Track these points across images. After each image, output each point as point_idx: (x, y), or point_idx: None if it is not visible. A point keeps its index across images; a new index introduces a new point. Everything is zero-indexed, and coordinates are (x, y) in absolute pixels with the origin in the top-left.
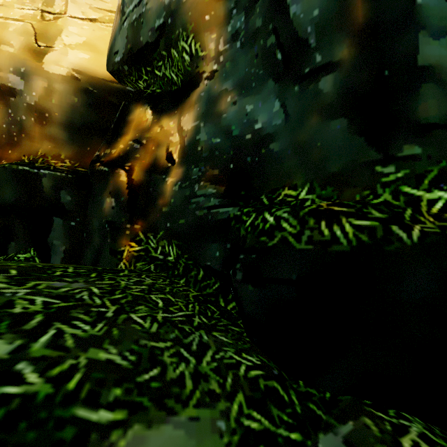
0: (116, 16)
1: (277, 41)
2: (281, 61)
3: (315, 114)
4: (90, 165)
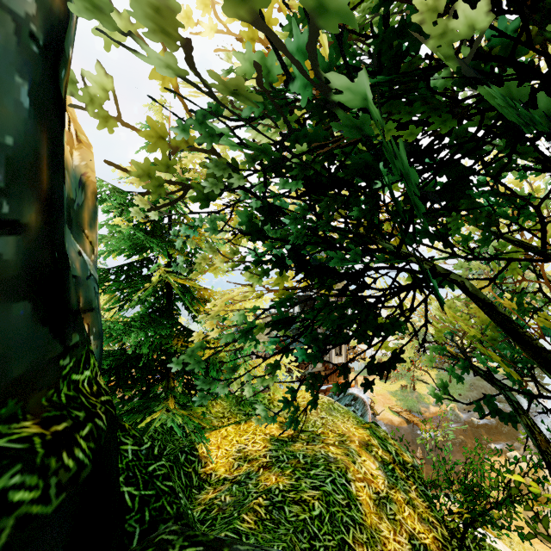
0: None
1: None
2: None
3: None
4: None
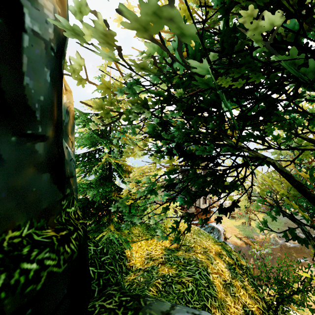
0: None
1: None
2: None
3: (32, 166)
4: None
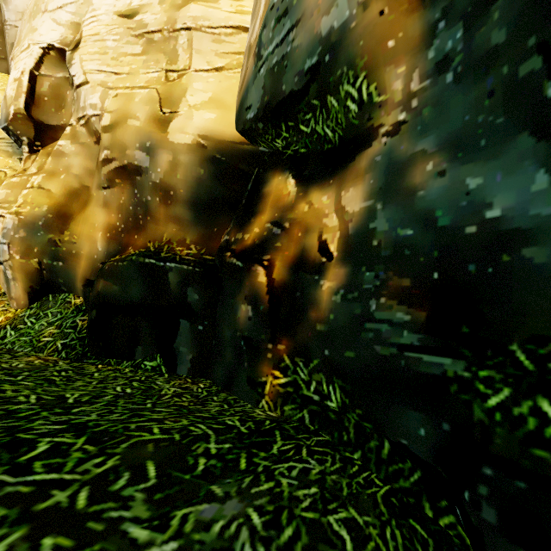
0: (246, 59)
1: (548, 66)
2: None
3: None
4: (218, 252)
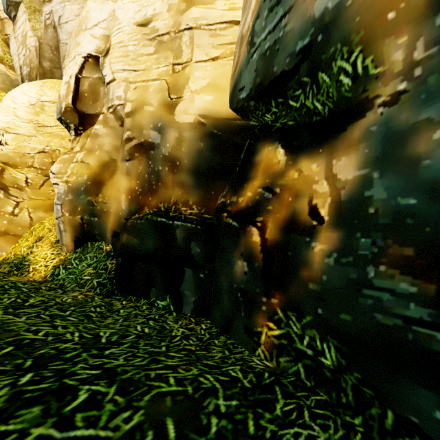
0: (238, 47)
1: None
2: None
3: None
4: (216, 212)
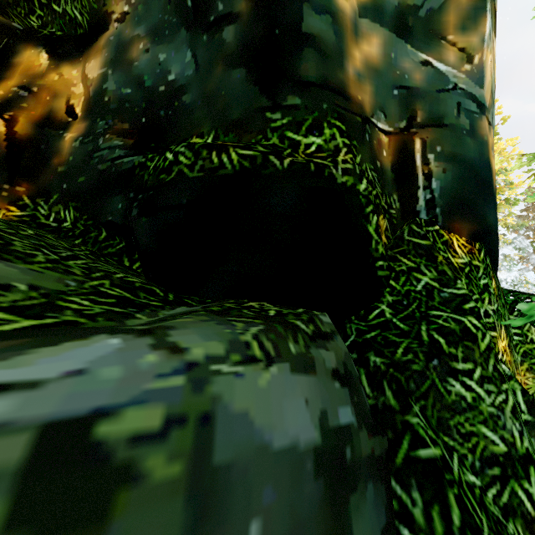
0: None
1: None
2: (191, 8)
3: (220, 63)
4: None
